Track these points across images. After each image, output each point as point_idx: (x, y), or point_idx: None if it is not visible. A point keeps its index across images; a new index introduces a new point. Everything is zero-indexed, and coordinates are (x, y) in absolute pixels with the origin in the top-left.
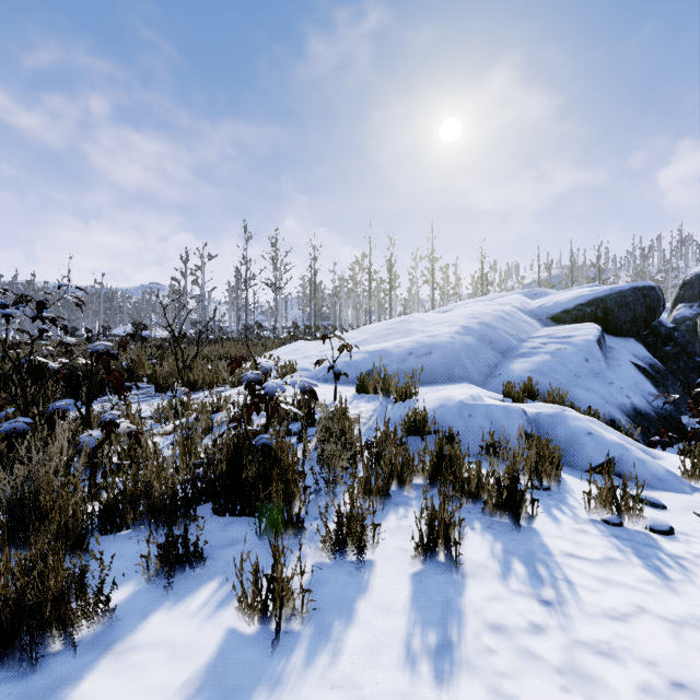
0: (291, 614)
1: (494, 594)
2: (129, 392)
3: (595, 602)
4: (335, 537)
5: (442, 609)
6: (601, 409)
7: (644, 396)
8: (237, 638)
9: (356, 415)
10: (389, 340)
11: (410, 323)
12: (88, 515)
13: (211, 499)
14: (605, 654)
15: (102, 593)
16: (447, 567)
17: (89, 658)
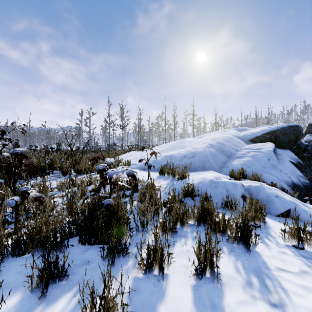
0: None
1: (242, 299)
2: (48, 175)
3: (304, 304)
4: (145, 261)
5: (211, 311)
6: (277, 183)
7: (297, 177)
8: None
9: (158, 186)
10: (174, 150)
11: (184, 142)
12: None
13: (79, 234)
14: None
15: None
16: (211, 278)
17: None
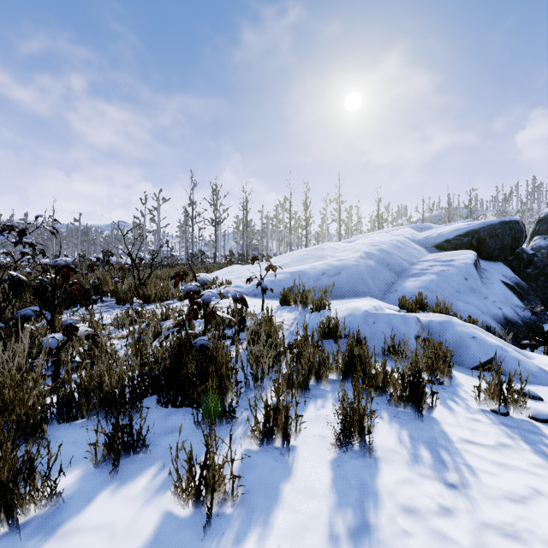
0: (222, 498)
1: (405, 478)
2: (95, 304)
3: (495, 485)
4: (262, 426)
5: (359, 492)
6: (478, 318)
7: (513, 308)
8: (173, 521)
9: (279, 322)
10: (306, 263)
11: (323, 250)
12: (44, 407)
13: (156, 392)
14: (511, 536)
15: (49, 479)
16: (361, 452)
17: (33, 542)
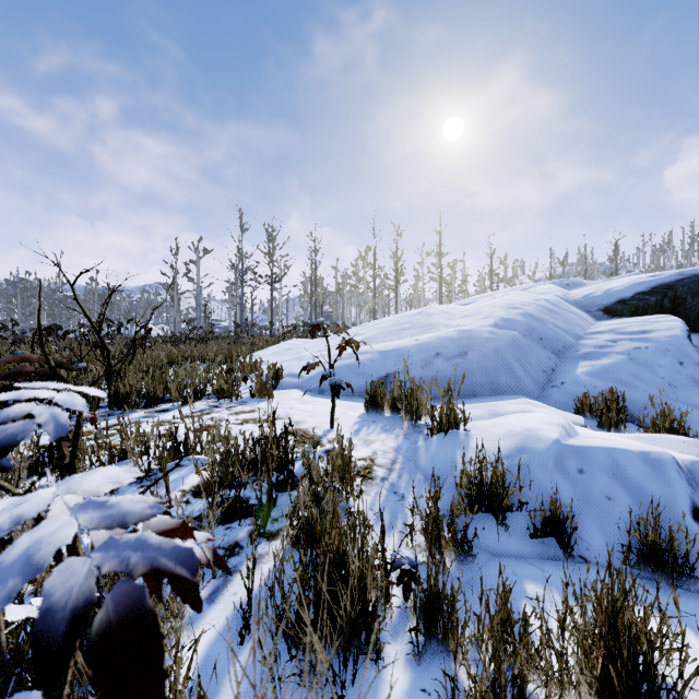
0: None
1: None
2: None
3: None
4: None
5: None
6: None
7: None
8: None
9: (366, 459)
10: (405, 337)
11: (430, 315)
12: None
13: None
14: None
15: None
16: None
17: None
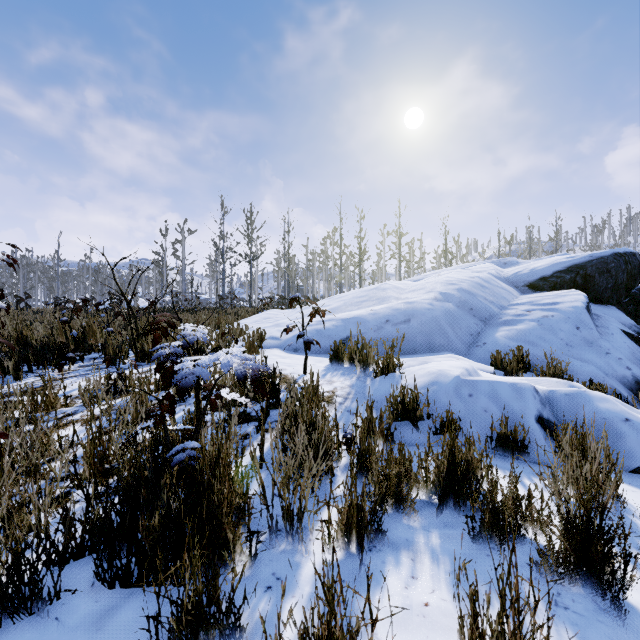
0: None
1: None
2: (71, 363)
3: None
4: None
5: None
6: (602, 382)
7: None
8: None
9: (329, 392)
10: (363, 308)
11: (384, 290)
12: None
13: (99, 549)
14: None
15: None
16: None
17: None
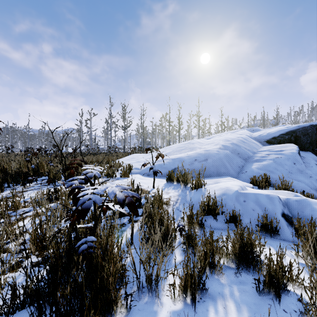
0: None
1: None
2: (30, 183)
3: None
4: None
5: None
6: (309, 192)
7: None
8: None
9: (167, 198)
10: (182, 153)
11: (193, 143)
12: None
13: (34, 304)
14: None
15: None
16: None
17: None
